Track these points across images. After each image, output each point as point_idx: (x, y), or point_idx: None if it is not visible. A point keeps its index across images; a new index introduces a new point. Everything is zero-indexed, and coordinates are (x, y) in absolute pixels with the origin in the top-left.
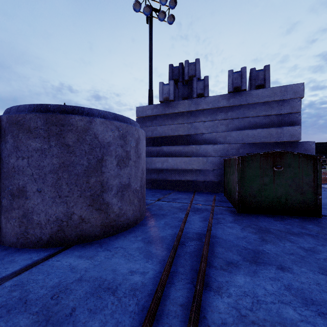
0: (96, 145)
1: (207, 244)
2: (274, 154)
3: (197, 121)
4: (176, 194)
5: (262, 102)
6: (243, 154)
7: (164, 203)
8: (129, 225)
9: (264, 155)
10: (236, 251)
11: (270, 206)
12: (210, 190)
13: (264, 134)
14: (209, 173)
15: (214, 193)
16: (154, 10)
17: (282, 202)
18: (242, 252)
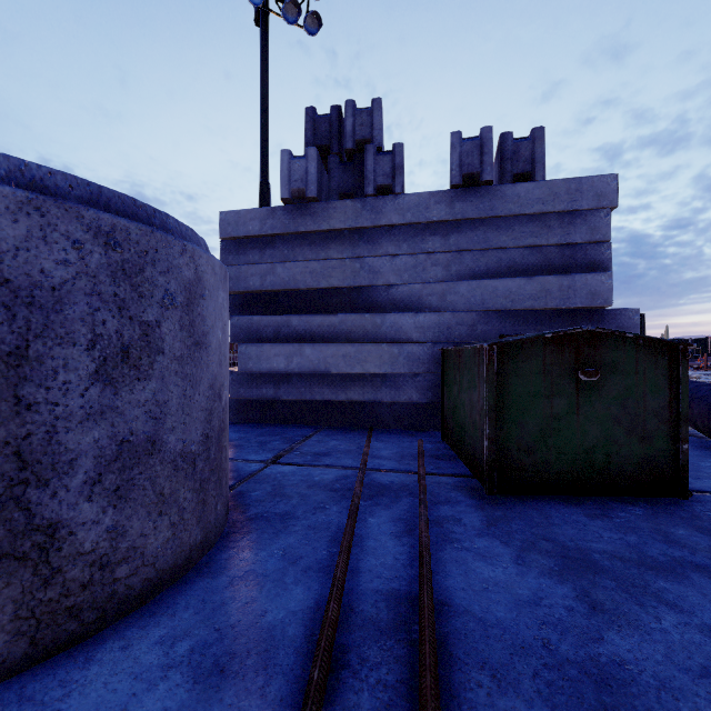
0: None
1: (431, 665)
2: (579, 338)
3: (377, 255)
4: (324, 439)
5: (527, 215)
6: (486, 336)
7: (289, 470)
8: (153, 583)
9: (555, 339)
10: (532, 681)
11: (568, 473)
12: (408, 424)
13: (533, 289)
14: (406, 383)
15: (417, 433)
16: None
17: (598, 463)
18: (553, 684)
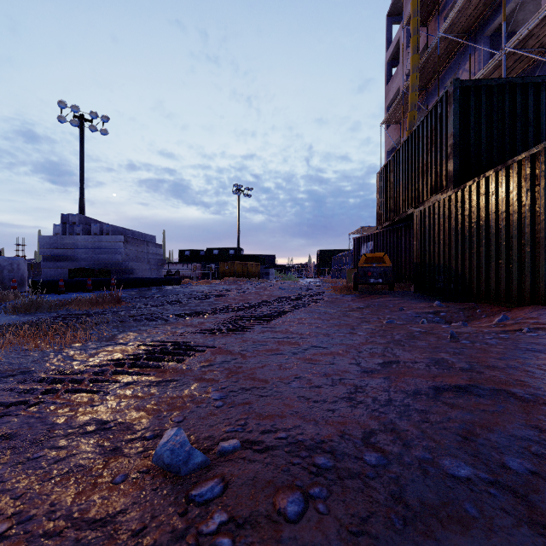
0: (0, 267)
1: None
2: (82, 269)
3: (78, 248)
4: None
5: (108, 242)
6: (100, 267)
7: None
8: None
9: (79, 269)
10: None
11: None
12: None
13: (108, 258)
14: None
15: None
16: (84, 121)
17: None
18: None
